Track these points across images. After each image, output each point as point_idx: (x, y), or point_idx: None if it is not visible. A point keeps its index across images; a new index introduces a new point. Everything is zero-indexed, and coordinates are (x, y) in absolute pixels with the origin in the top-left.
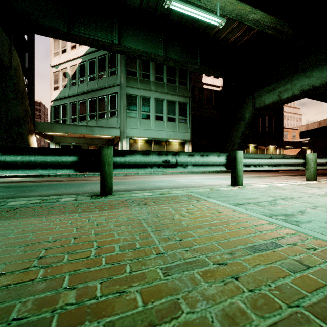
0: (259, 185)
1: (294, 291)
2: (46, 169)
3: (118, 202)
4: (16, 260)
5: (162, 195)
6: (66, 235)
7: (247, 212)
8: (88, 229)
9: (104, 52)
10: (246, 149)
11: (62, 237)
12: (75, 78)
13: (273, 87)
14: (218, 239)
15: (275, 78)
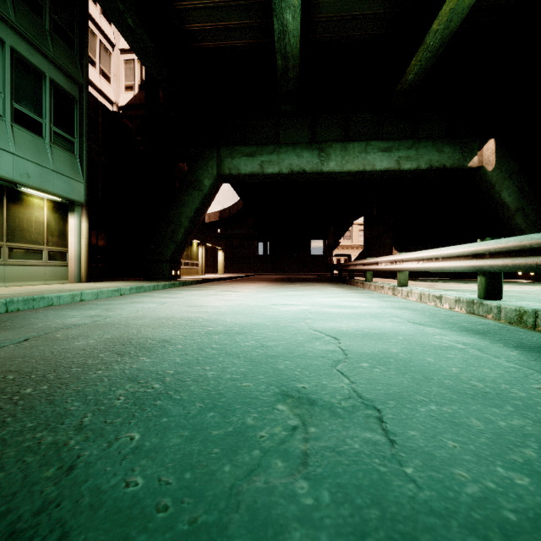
0: (465, 295)
1: None
2: None
3: None
4: None
5: None
6: None
7: None
8: None
9: None
10: None
11: None
12: None
13: (253, 151)
14: None
15: (249, 139)
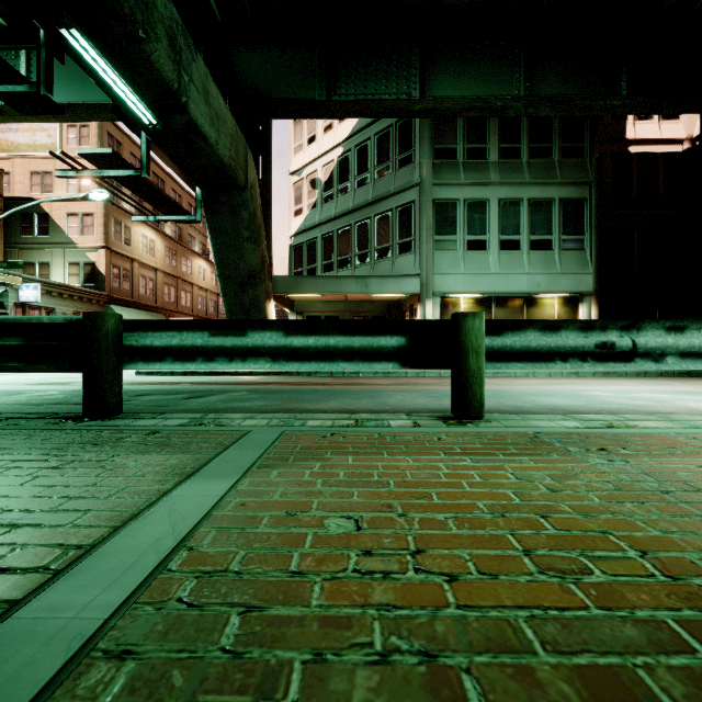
0: None
1: None
2: (351, 362)
3: (523, 439)
4: (477, 547)
5: (618, 430)
6: (510, 505)
7: None
8: (545, 499)
9: (388, 122)
10: None
11: (509, 510)
12: (331, 187)
13: None
14: None
15: None
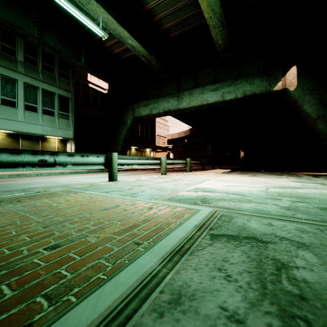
0: (130, 179)
1: (114, 218)
2: None
3: None
4: None
5: (38, 193)
6: None
7: (110, 195)
8: None
9: None
10: (128, 151)
11: None
12: None
13: (147, 103)
14: (85, 209)
15: (148, 96)
